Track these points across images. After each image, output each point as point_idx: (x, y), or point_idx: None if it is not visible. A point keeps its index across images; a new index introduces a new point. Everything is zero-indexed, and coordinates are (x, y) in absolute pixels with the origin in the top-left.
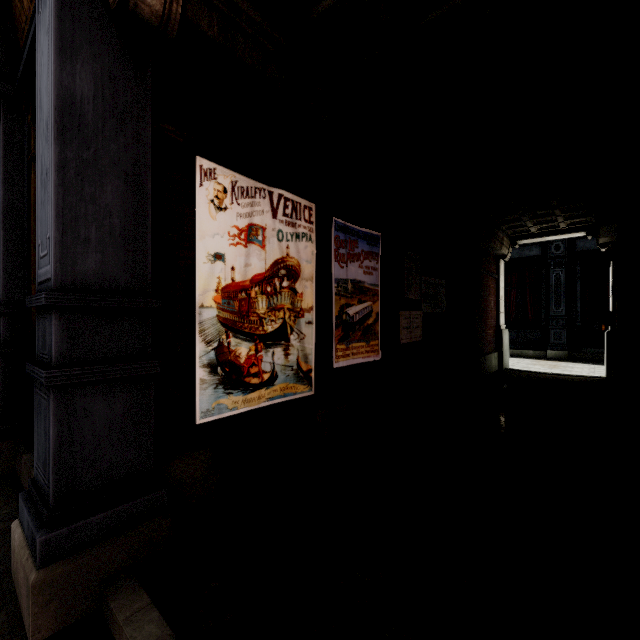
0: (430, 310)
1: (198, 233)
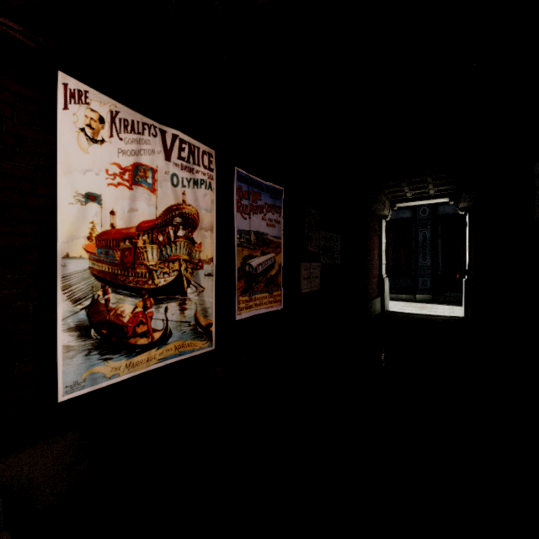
0: (327, 262)
1: (61, 166)
